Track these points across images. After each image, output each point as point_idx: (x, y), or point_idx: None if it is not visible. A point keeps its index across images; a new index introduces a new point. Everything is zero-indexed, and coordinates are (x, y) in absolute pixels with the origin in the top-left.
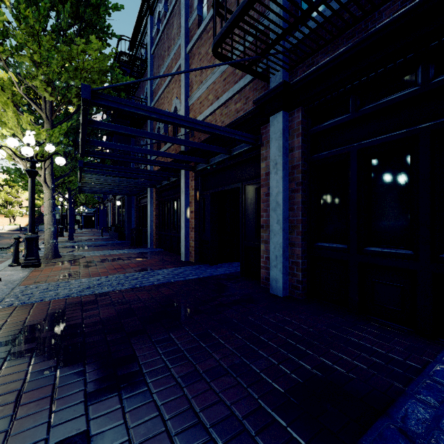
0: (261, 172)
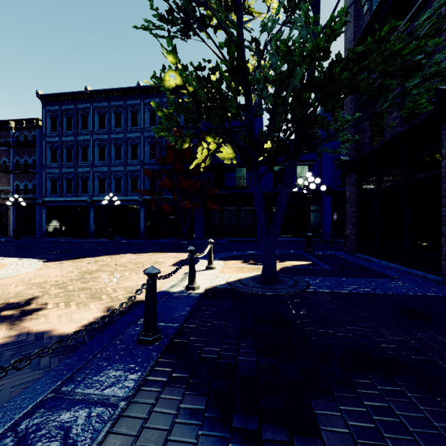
0: (9, 215)
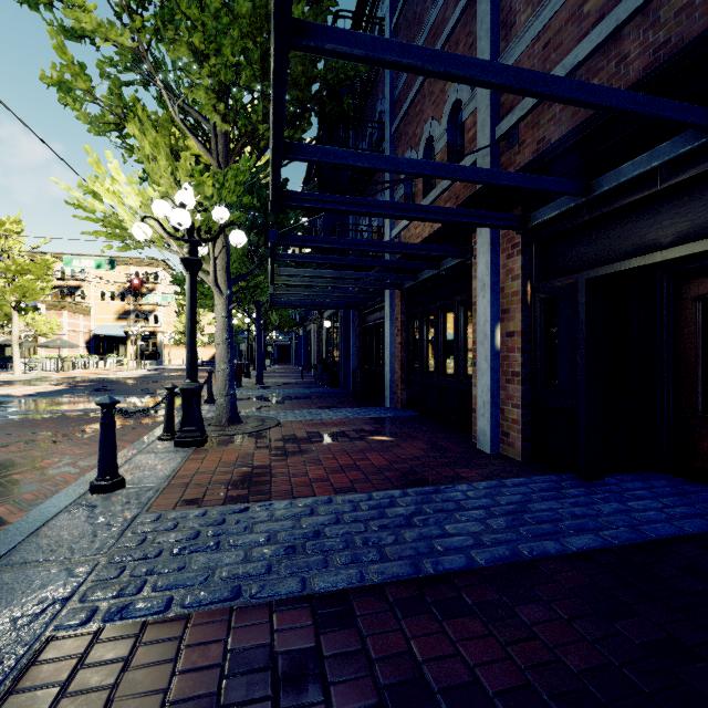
0: None
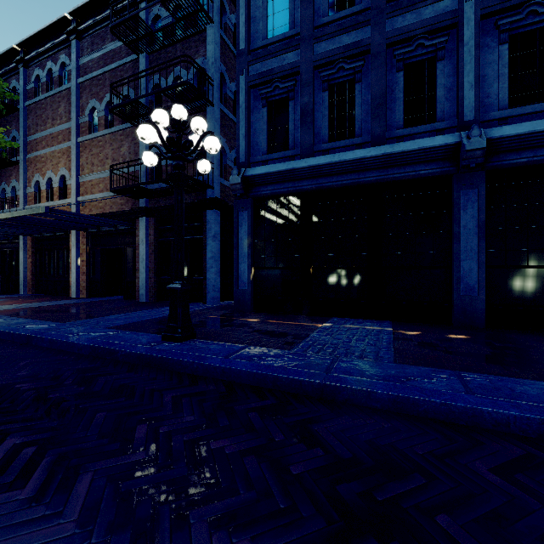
0: (136, 242)
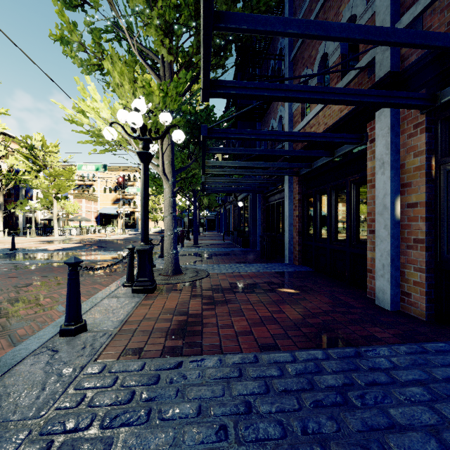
0: None
